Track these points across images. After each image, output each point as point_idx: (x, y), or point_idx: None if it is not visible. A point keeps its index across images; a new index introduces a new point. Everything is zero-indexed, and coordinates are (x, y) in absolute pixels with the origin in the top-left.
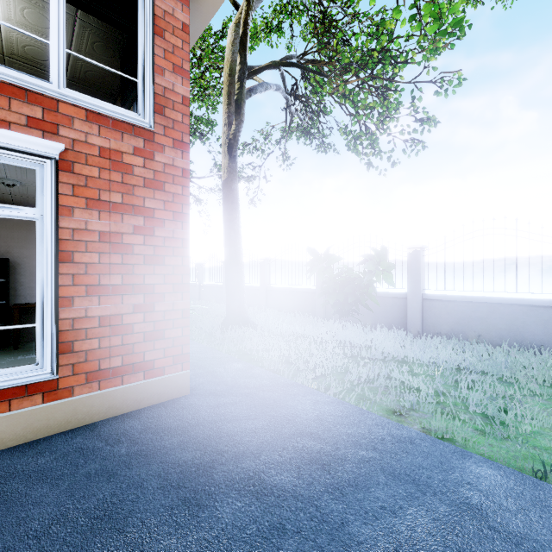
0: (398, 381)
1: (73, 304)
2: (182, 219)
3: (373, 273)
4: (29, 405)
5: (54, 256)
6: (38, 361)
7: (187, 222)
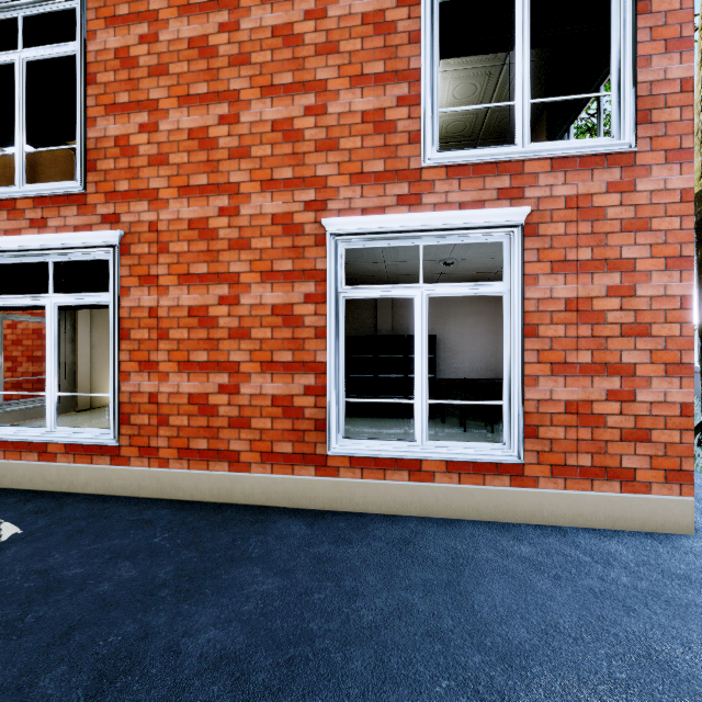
0: None
1: (537, 383)
2: (679, 266)
3: None
4: (499, 485)
5: (520, 331)
6: (504, 441)
7: (688, 269)
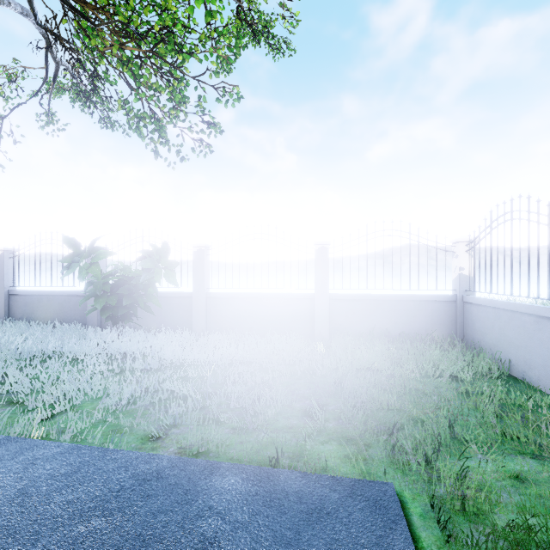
0: (167, 393)
1: None
2: None
3: (152, 272)
4: None
5: None
6: None
7: None
